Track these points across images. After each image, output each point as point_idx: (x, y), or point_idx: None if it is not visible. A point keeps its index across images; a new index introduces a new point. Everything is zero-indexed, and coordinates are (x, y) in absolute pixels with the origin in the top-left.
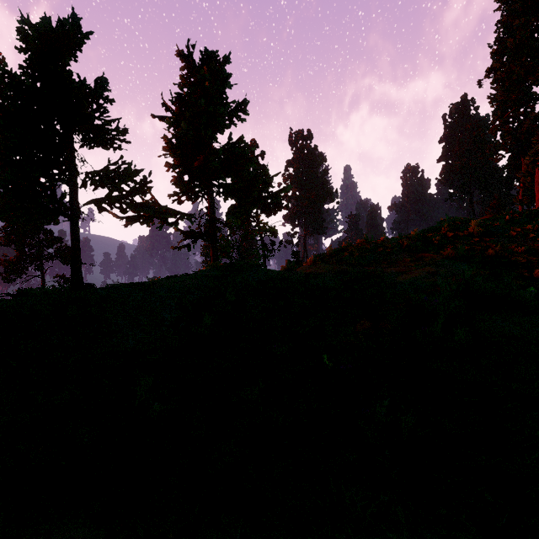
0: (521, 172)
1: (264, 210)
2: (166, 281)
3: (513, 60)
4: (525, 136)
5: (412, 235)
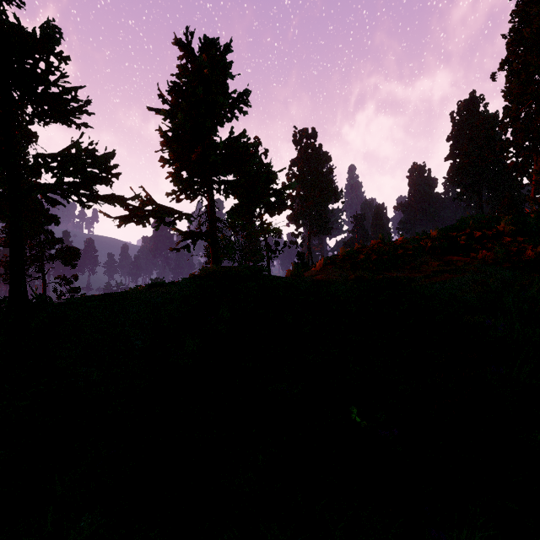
0: (535, 169)
1: (267, 209)
2: (144, 293)
3: (529, 51)
4: (538, 133)
5: (436, 235)
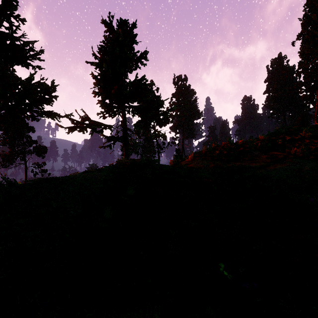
0: (317, 99)
1: (158, 123)
2: (78, 177)
3: (315, 28)
4: None
5: (263, 139)
